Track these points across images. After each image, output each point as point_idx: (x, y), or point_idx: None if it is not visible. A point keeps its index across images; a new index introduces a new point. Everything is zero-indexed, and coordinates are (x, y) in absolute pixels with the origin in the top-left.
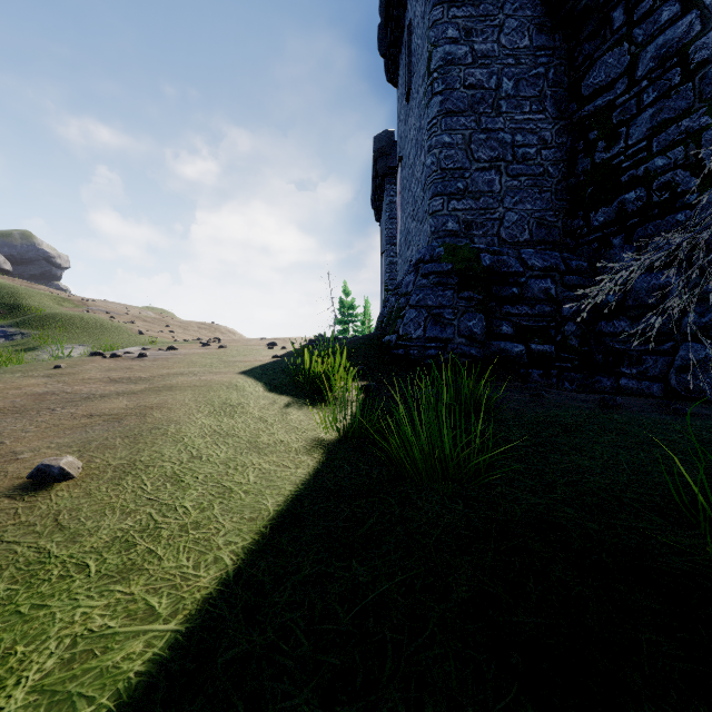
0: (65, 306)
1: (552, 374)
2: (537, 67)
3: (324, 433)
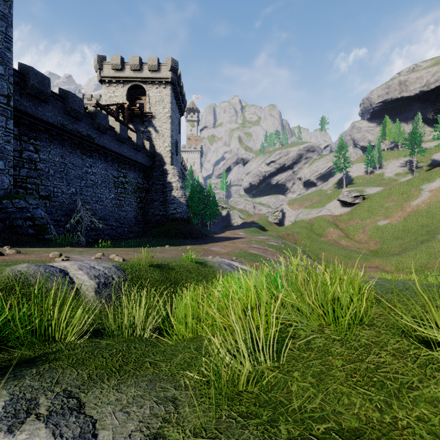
0: None
1: None
2: None
3: None
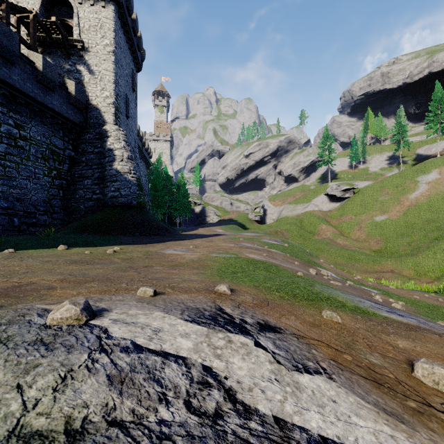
0: None
1: None
2: None
3: None
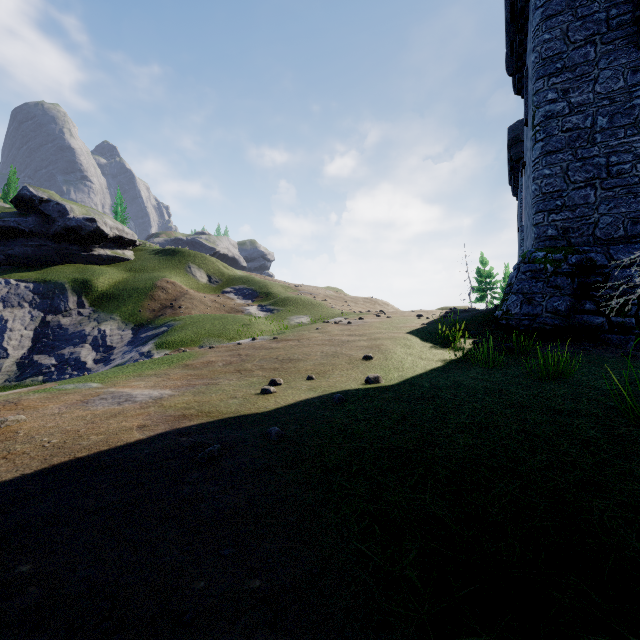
0: (289, 291)
1: (630, 338)
2: (632, 100)
3: (448, 358)
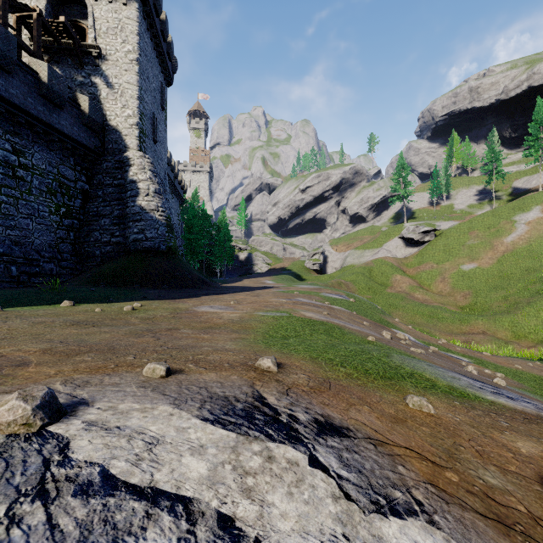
0: None
1: None
2: None
3: None
